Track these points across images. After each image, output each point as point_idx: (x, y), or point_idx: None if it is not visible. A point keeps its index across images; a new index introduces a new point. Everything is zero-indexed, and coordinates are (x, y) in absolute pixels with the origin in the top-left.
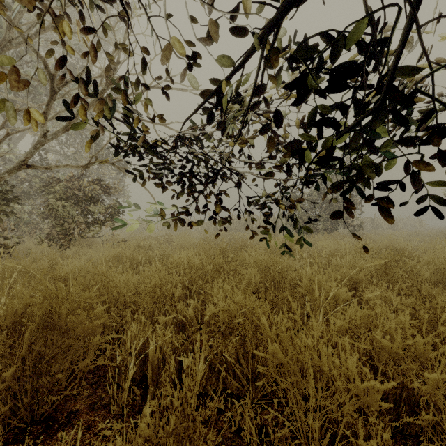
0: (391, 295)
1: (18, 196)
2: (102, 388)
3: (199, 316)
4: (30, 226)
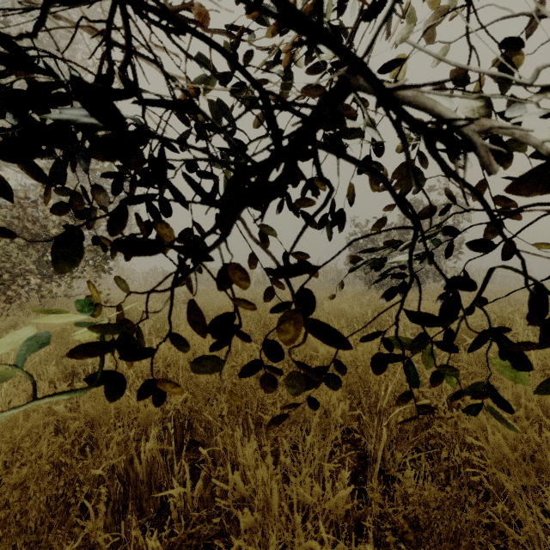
0: None
1: None
2: None
3: None
4: None
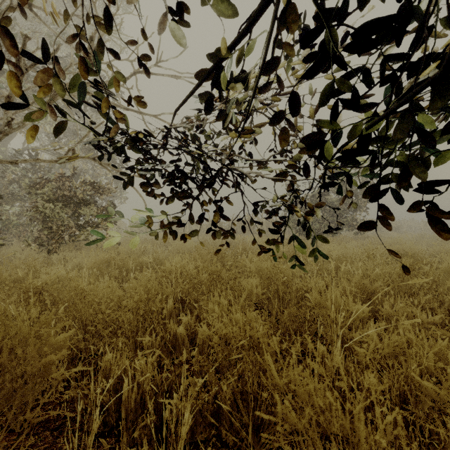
0: (415, 311)
1: (0, 197)
2: (64, 436)
3: (184, 352)
4: (20, 229)
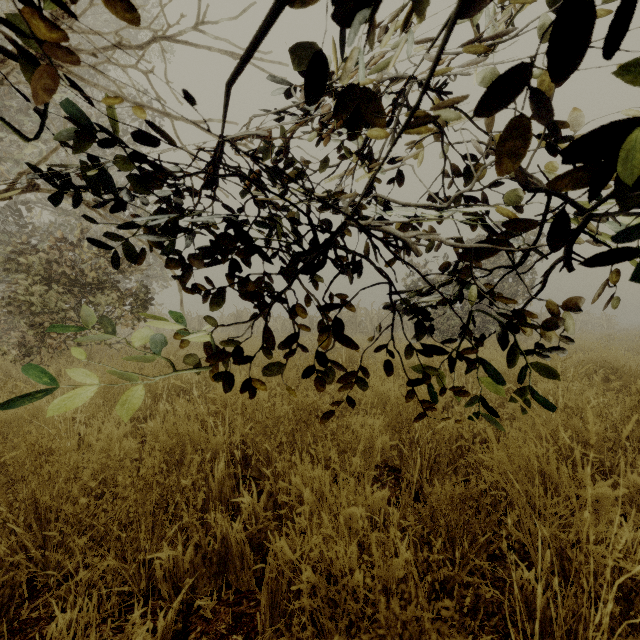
0: None
1: None
2: None
3: None
4: (0, 327)
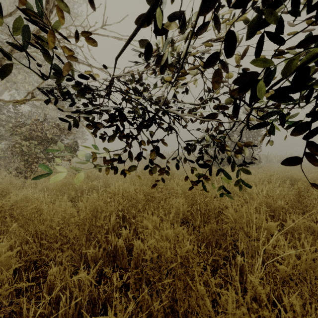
0: (315, 226)
1: None
2: None
3: (114, 278)
4: (6, 161)
